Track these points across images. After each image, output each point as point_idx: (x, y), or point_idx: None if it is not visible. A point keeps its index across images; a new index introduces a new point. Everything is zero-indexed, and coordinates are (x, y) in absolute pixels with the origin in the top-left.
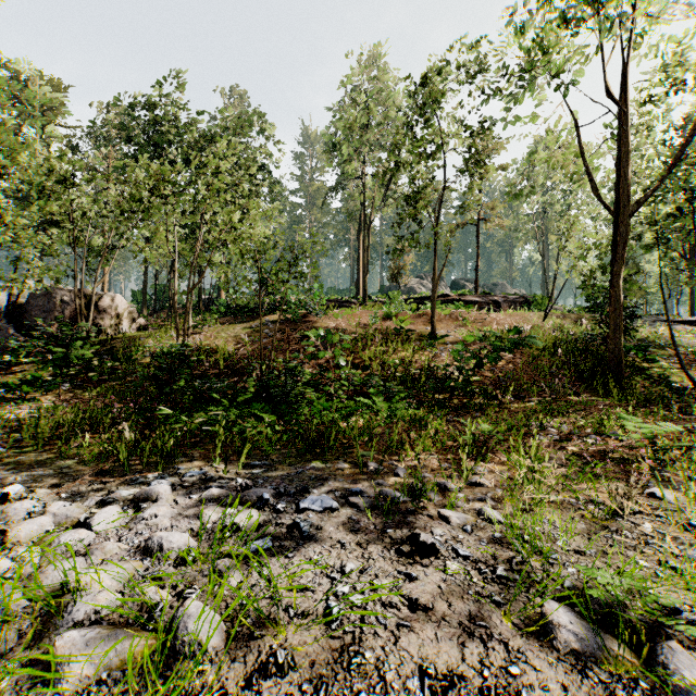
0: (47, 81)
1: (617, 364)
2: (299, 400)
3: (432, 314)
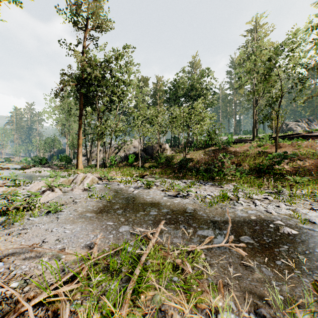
0: (144, 78)
1: None
2: (212, 171)
3: (275, 145)
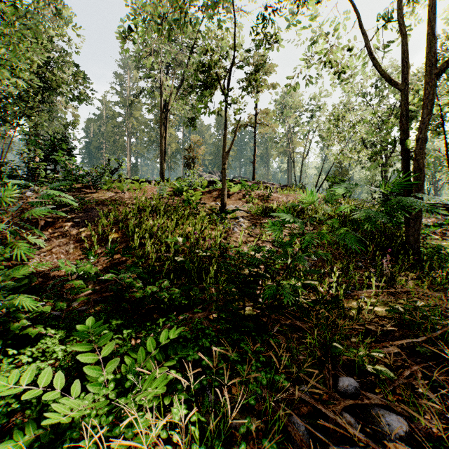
0: None
1: (417, 239)
2: None
3: (222, 187)
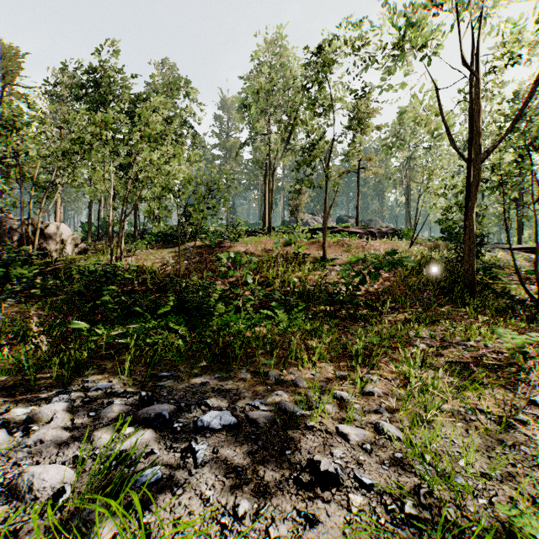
0: (7, 48)
1: (471, 281)
2: (210, 313)
3: (323, 241)
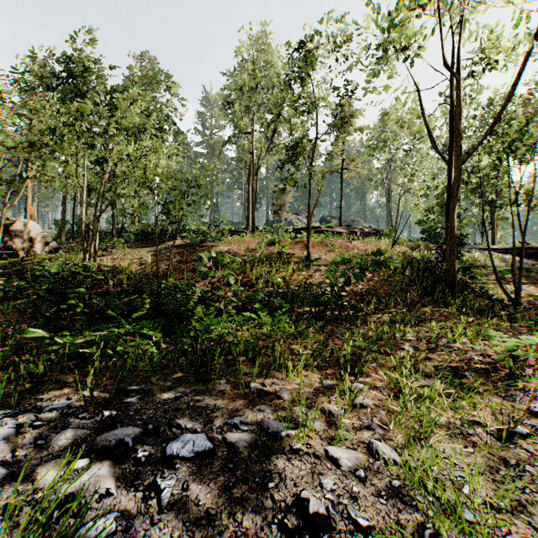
0: None
1: (452, 281)
2: (188, 317)
3: (307, 241)
